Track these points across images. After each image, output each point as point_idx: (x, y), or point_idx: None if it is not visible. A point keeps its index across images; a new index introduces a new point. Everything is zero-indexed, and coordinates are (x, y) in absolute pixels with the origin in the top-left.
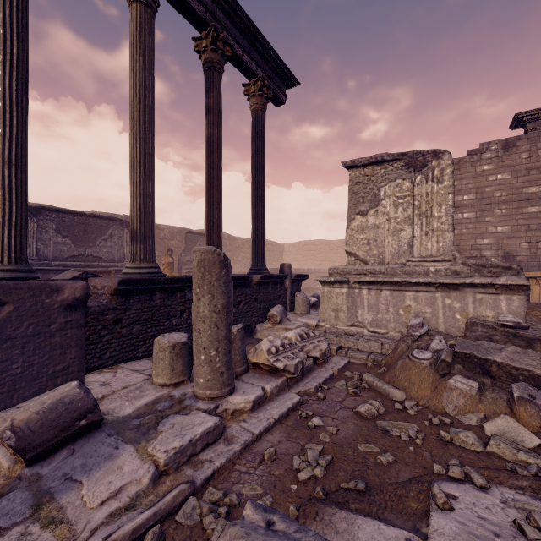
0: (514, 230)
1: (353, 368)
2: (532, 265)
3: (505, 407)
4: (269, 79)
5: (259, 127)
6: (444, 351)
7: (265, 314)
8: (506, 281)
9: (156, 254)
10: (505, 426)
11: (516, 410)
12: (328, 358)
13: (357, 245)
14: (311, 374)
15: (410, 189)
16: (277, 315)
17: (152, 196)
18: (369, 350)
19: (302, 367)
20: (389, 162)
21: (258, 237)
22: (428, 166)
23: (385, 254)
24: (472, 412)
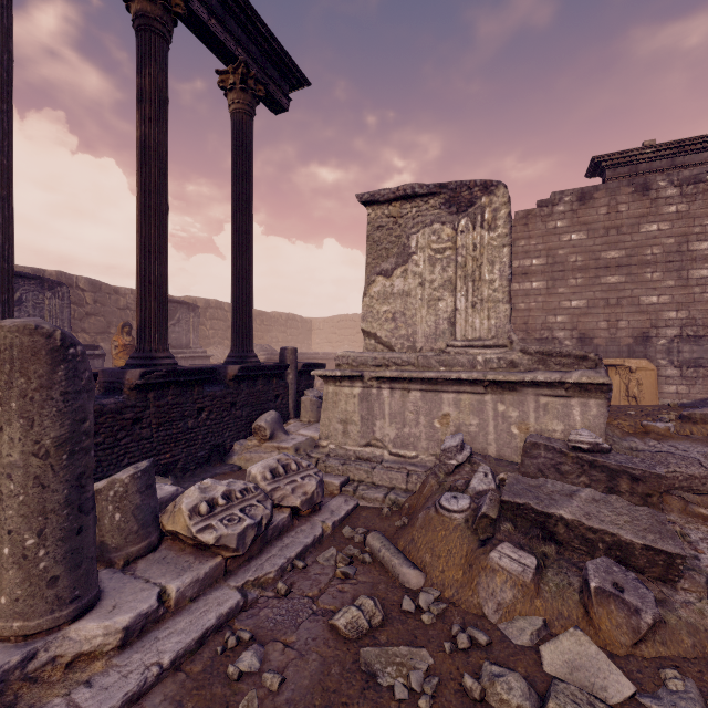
0: (591, 305)
1: (360, 519)
2: (611, 349)
3: (576, 604)
4: (259, 67)
5: (241, 138)
6: (486, 498)
7: (251, 425)
8: (580, 377)
9: (113, 332)
10: (575, 653)
11: (594, 613)
12: (324, 502)
13: (379, 321)
14: (282, 538)
15: (452, 239)
16: (266, 427)
17: (4, 227)
18: (390, 484)
19: (256, 534)
20: (423, 197)
21: (240, 307)
22: (477, 205)
23: (418, 334)
24: (525, 616)
